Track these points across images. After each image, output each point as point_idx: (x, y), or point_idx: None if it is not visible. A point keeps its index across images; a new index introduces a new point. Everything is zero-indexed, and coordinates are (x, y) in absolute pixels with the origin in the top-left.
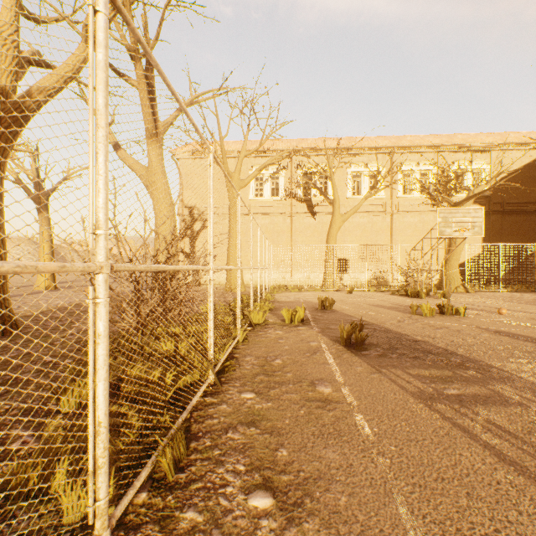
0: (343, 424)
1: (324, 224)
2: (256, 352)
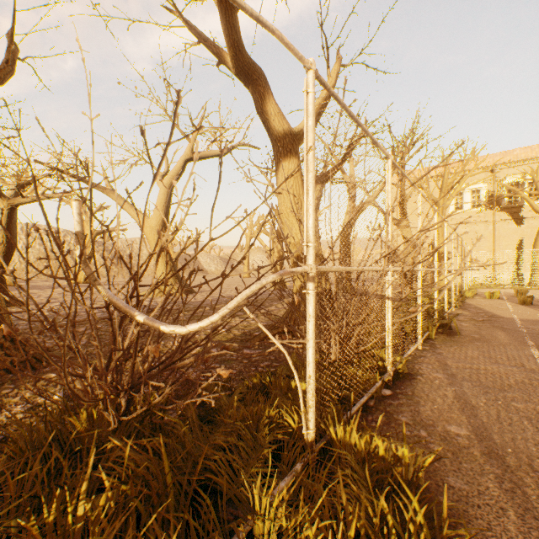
0: (505, 310)
1: (533, 228)
2: (471, 302)
